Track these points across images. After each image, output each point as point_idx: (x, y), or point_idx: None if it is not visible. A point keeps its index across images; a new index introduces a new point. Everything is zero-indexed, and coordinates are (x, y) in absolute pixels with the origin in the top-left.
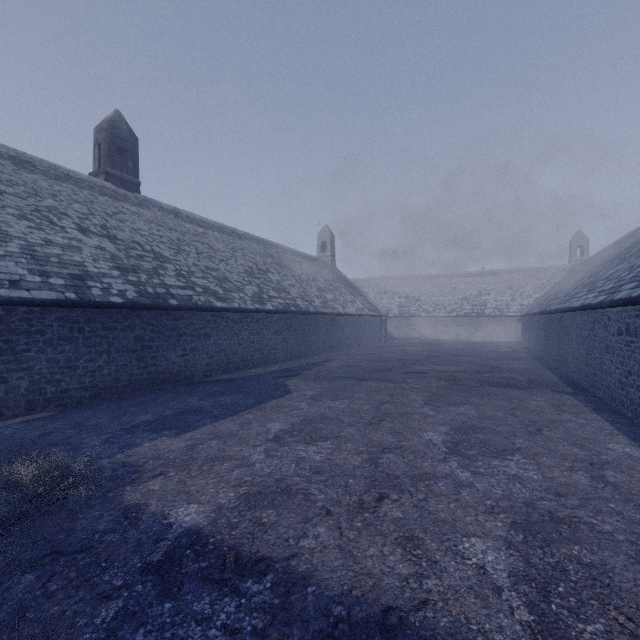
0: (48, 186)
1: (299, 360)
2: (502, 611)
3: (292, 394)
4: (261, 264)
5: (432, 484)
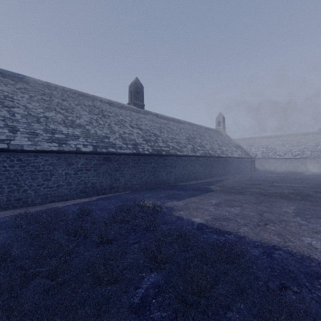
0: (118, 111)
1: (211, 178)
2: (317, 252)
3: (214, 191)
4: (192, 135)
5: (288, 223)
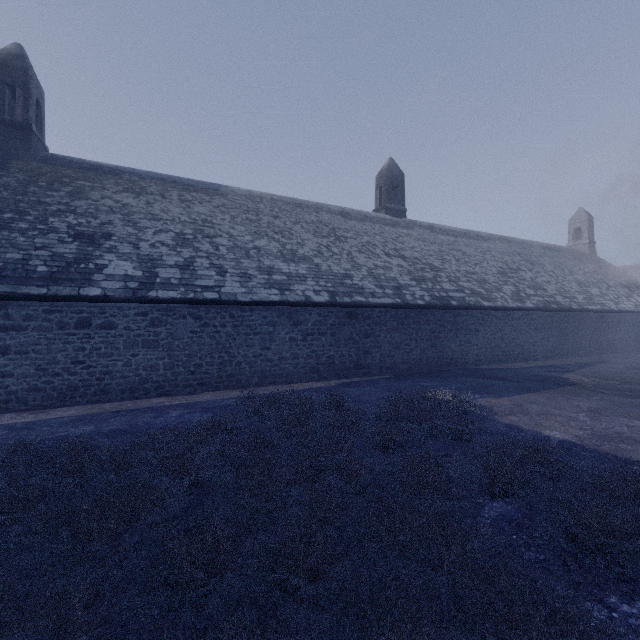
0: (360, 227)
1: (561, 359)
2: None
3: (579, 385)
4: (510, 263)
5: None
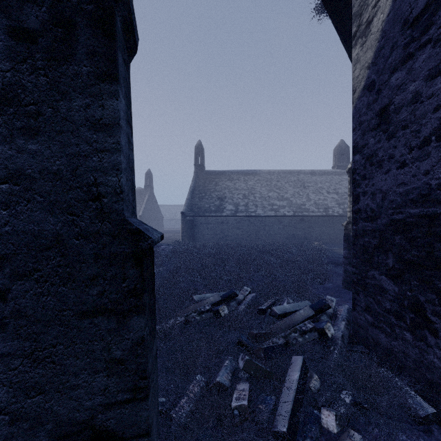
0: (319, 179)
1: None
2: None
3: None
4: None
5: None
